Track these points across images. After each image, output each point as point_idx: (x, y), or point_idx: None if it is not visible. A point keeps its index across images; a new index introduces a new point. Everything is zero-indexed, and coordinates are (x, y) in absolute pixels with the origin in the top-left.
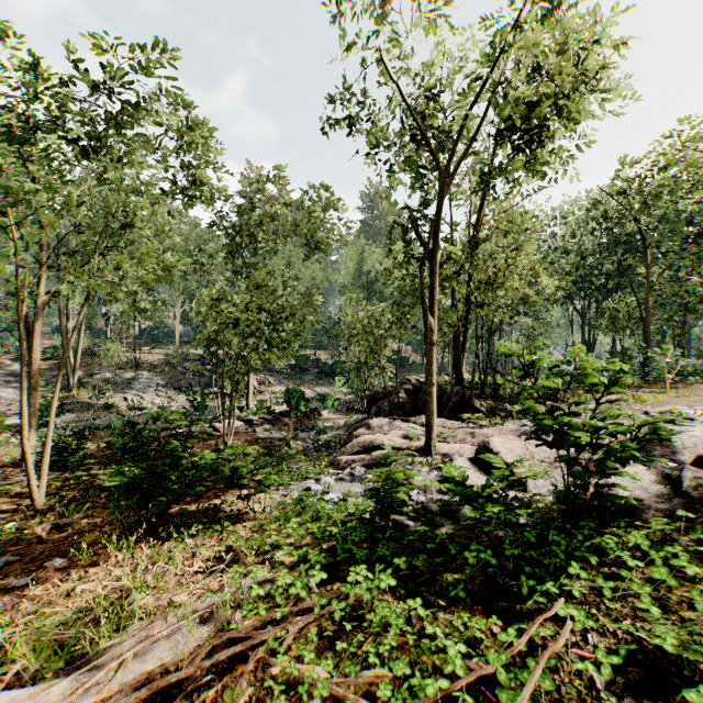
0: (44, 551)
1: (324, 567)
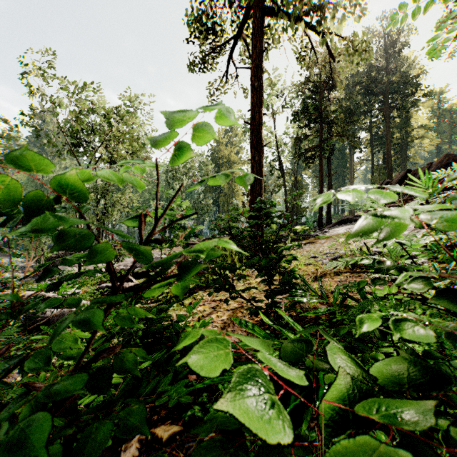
0: None
1: None
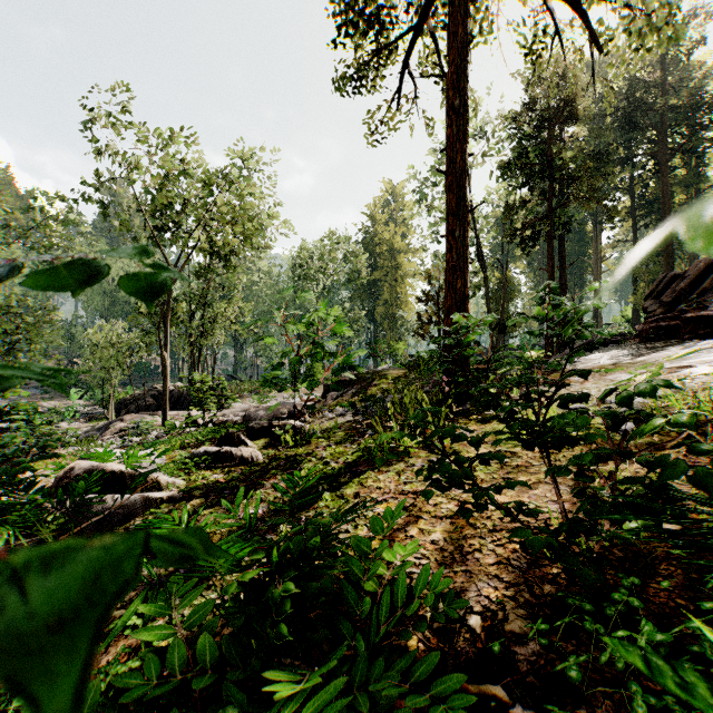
0: None
1: None
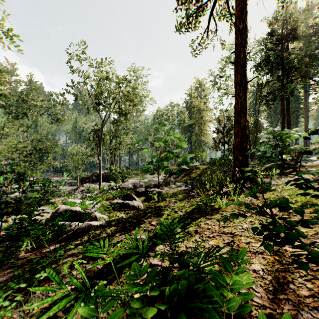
0: None
1: None
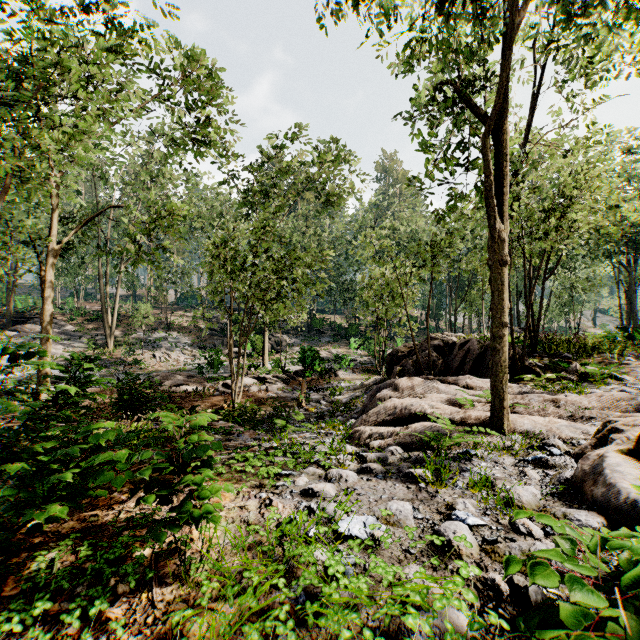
0: None
1: None
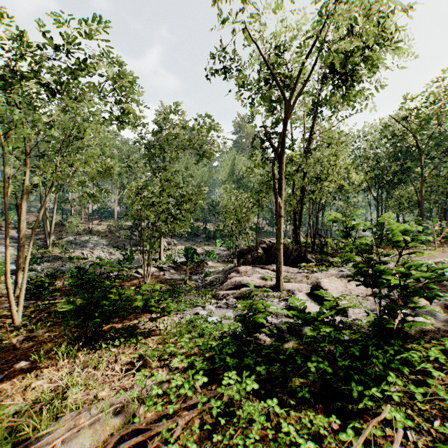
0: (16, 356)
1: (206, 371)
